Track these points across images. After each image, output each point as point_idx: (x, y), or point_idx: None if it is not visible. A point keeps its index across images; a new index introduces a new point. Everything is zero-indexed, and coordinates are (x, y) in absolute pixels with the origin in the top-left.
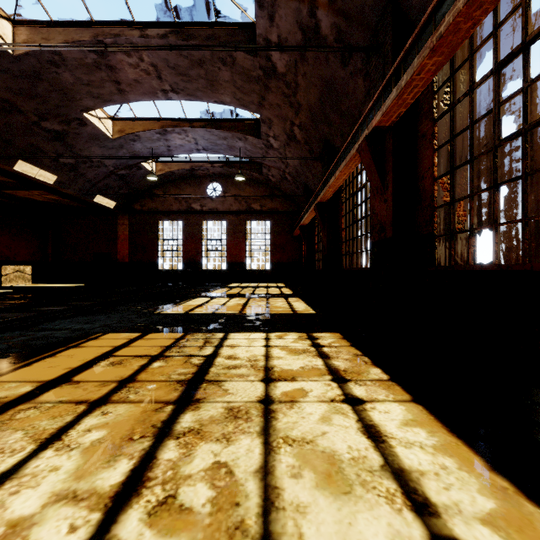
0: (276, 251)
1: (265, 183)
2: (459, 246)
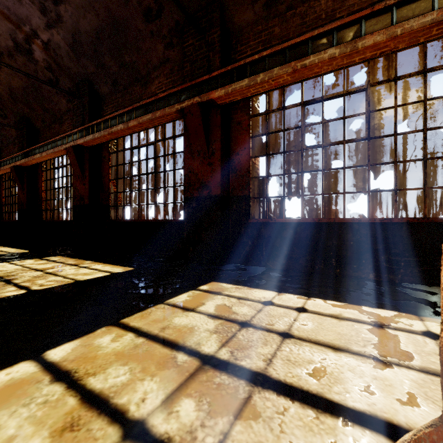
0: None
1: None
2: (120, 211)
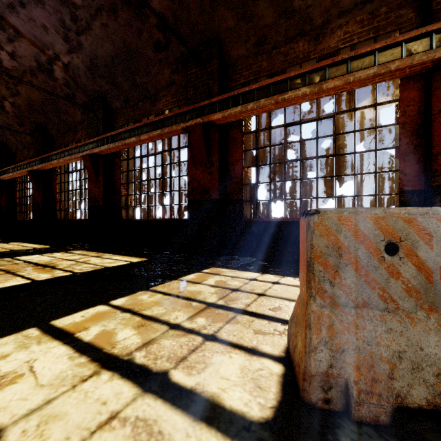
0: None
1: None
2: (130, 211)
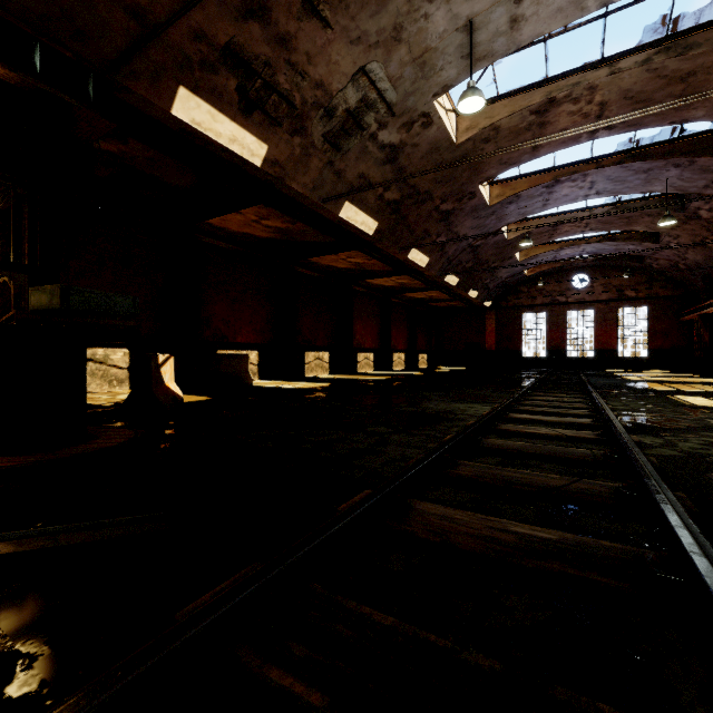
0: (655, 337)
1: (642, 269)
2: None
